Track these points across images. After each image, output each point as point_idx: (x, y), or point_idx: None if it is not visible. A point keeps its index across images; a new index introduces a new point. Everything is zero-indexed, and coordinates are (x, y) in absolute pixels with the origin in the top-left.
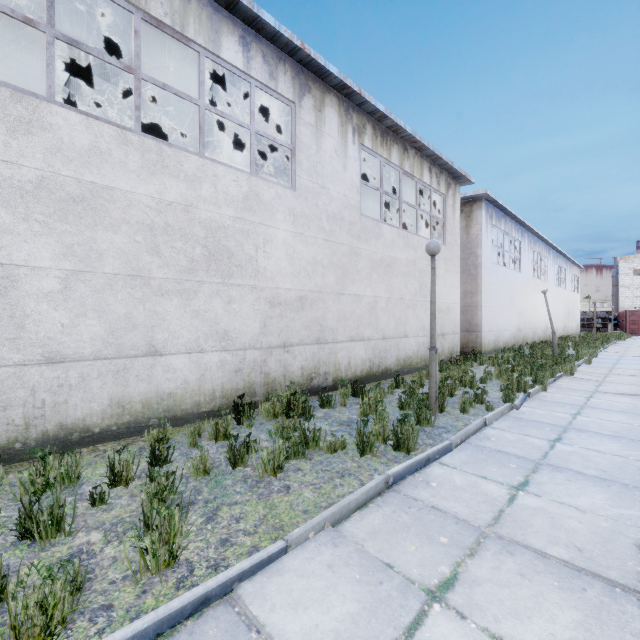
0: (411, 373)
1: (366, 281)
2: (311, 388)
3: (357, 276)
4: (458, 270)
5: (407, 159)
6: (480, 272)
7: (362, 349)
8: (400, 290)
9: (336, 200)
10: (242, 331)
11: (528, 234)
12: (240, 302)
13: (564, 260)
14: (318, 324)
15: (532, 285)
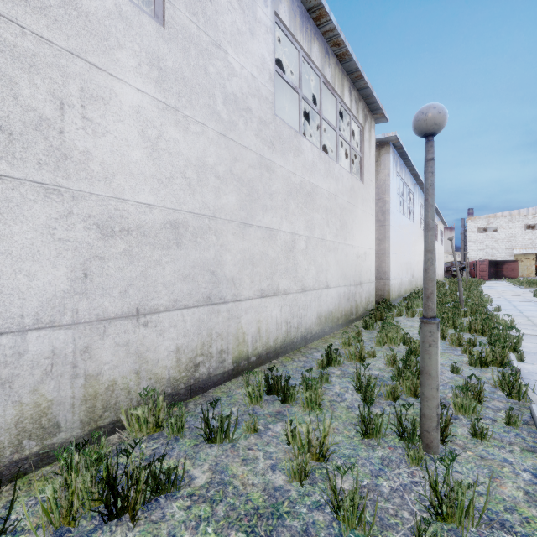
0: (332, 332)
1: (282, 210)
2: (195, 382)
3: (270, 201)
4: (373, 213)
5: (328, 66)
6: (388, 218)
7: (276, 307)
8: (321, 228)
9: (239, 77)
10: (11, 288)
11: (418, 188)
12: (4, 218)
13: (436, 217)
14: (208, 271)
15: (420, 236)
